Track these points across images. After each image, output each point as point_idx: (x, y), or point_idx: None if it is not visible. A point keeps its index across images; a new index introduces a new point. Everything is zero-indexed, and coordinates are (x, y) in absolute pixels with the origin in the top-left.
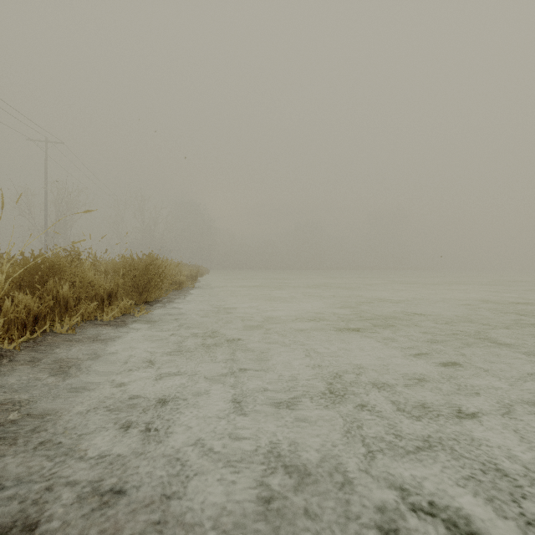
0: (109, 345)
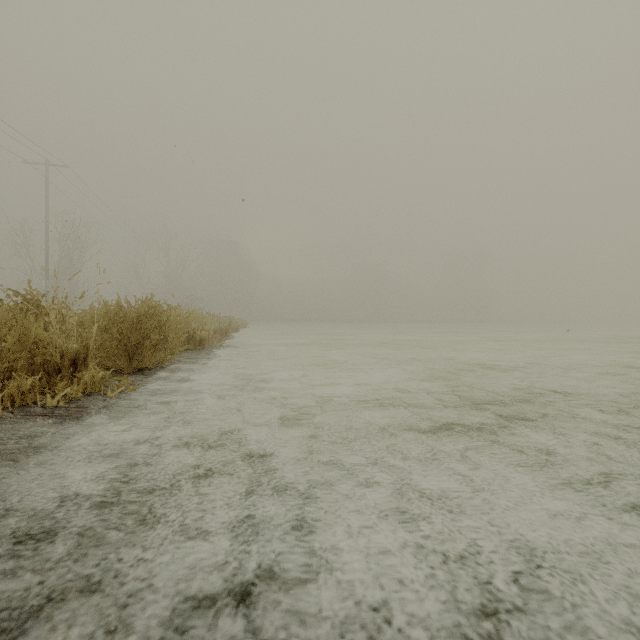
0: (15, 466)
